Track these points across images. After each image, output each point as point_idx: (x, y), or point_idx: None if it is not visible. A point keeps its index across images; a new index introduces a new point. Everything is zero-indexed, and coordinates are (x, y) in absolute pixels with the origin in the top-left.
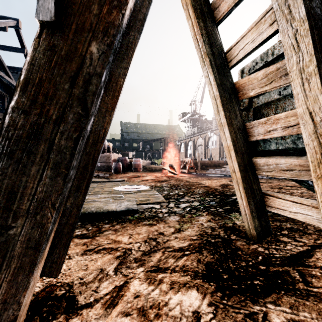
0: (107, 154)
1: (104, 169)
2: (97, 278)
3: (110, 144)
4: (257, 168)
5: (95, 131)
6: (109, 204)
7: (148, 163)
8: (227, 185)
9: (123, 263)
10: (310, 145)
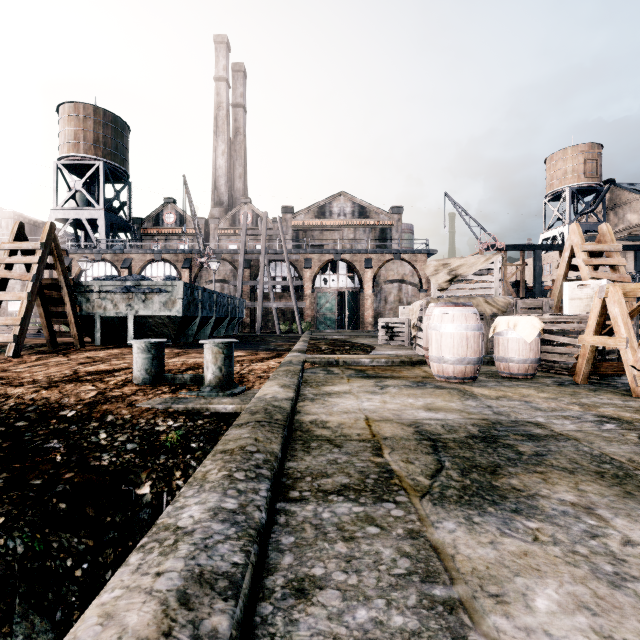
0: None
1: None
2: None
3: None
4: (54, 322)
5: None
6: None
7: None
8: None
9: None
10: (69, 316)
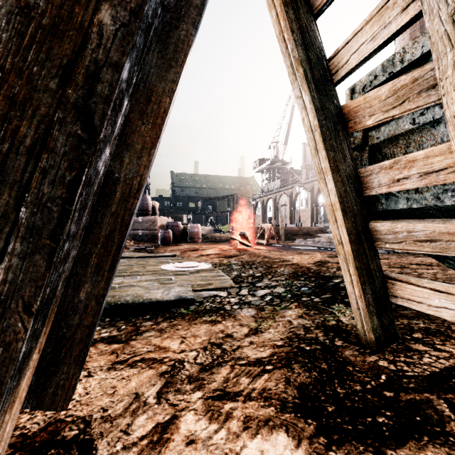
0: (151, 218)
1: (147, 239)
2: (129, 410)
3: (156, 204)
4: (377, 238)
5: (125, 179)
6: (152, 290)
7: (210, 231)
8: (325, 263)
9: (170, 385)
10: None
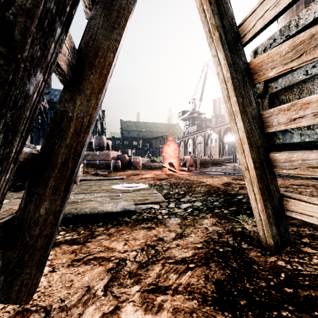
0: (106, 152)
1: (103, 167)
2: (81, 301)
3: (109, 142)
4: (276, 165)
5: (77, 117)
6: (105, 204)
7: (147, 161)
8: (230, 184)
9: (114, 279)
10: None
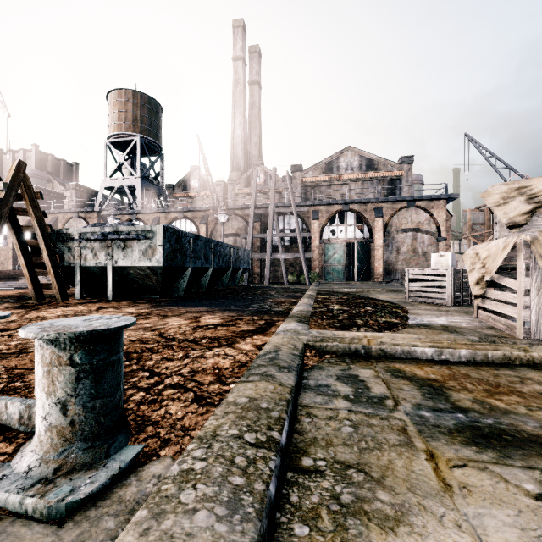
0: None
1: None
2: None
3: None
4: (38, 273)
5: None
6: None
7: None
8: (26, 292)
9: None
10: (47, 266)
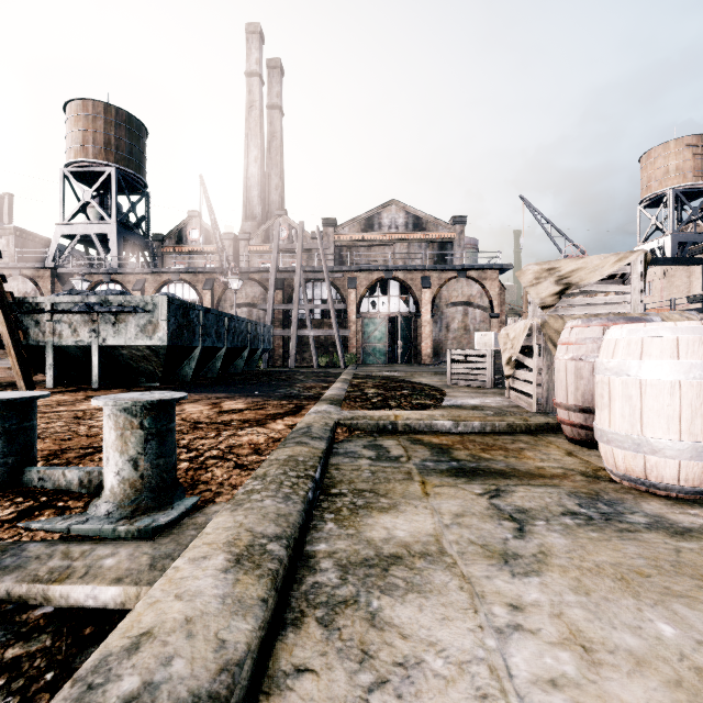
0: None
1: None
2: None
3: None
4: None
5: None
6: None
7: None
8: None
9: None
10: (7, 345)
